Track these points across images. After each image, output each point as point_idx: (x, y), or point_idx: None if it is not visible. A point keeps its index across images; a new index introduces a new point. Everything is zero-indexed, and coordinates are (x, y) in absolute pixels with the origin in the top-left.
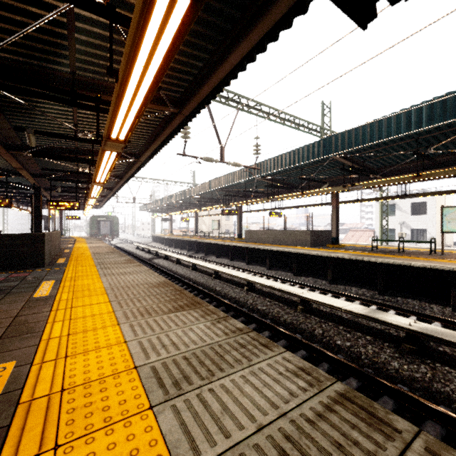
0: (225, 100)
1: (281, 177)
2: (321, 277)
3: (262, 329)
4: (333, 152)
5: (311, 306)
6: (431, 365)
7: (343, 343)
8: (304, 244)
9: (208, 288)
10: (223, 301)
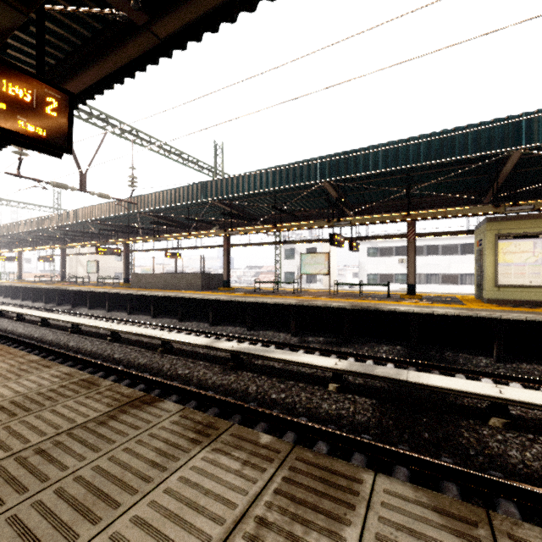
0: (88, 117)
1: (169, 214)
2: (205, 320)
3: (111, 375)
4: (209, 197)
5: (172, 346)
6: (240, 373)
7: (183, 372)
8: (196, 288)
9: (58, 345)
10: (72, 356)
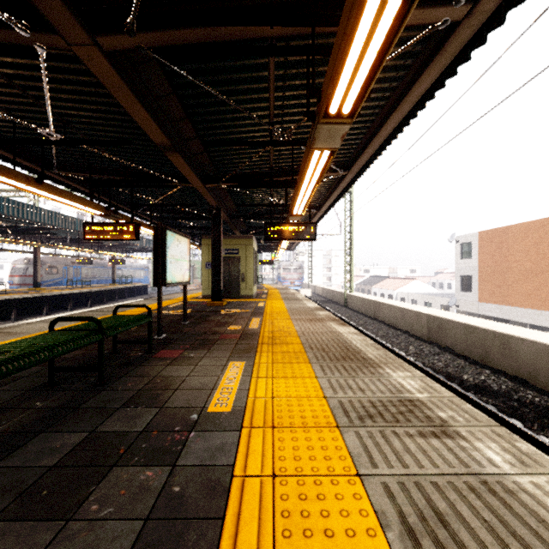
0: None
1: None
2: None
3: None
4: None
5: None
6: None
7: None
8: None
9: None
10: None
